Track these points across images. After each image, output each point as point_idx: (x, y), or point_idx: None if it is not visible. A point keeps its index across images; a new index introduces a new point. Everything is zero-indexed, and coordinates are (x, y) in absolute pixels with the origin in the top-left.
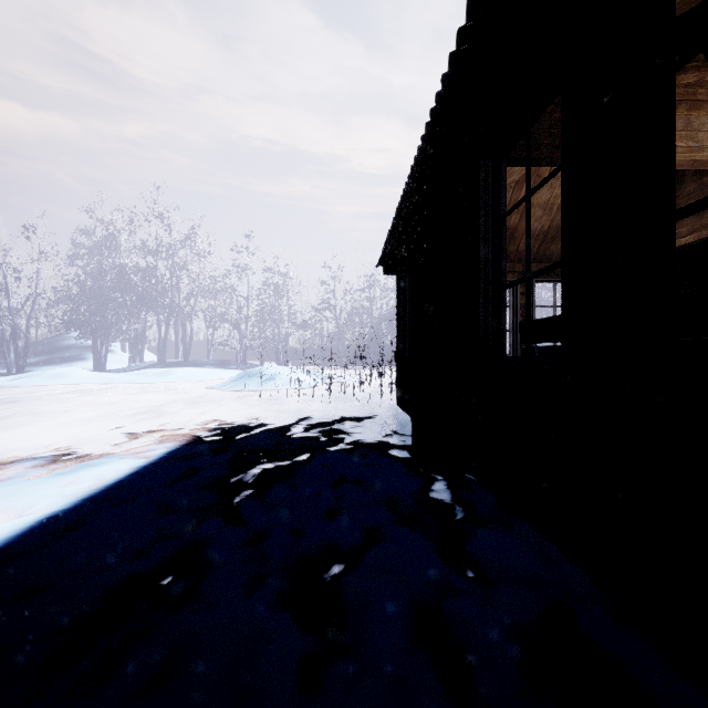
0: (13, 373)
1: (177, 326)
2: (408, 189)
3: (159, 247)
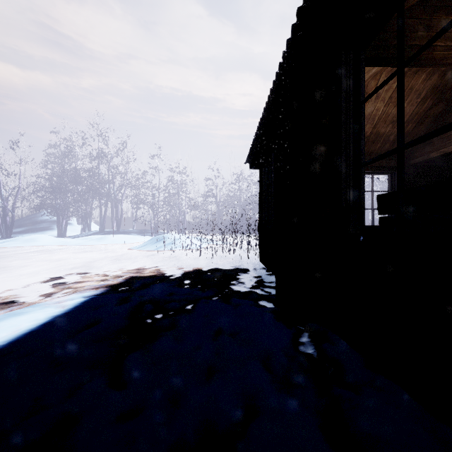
0: (4, 238)
1: (113, 208)
2: (272, 96)
3: (101, 155)
